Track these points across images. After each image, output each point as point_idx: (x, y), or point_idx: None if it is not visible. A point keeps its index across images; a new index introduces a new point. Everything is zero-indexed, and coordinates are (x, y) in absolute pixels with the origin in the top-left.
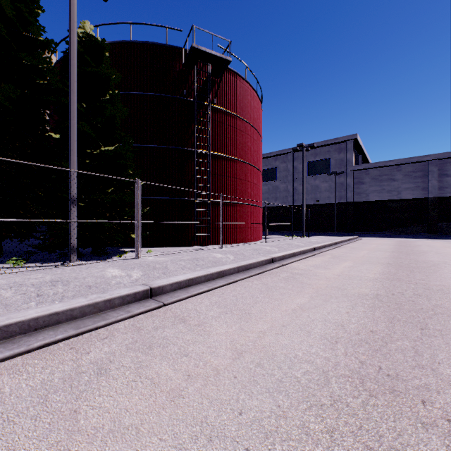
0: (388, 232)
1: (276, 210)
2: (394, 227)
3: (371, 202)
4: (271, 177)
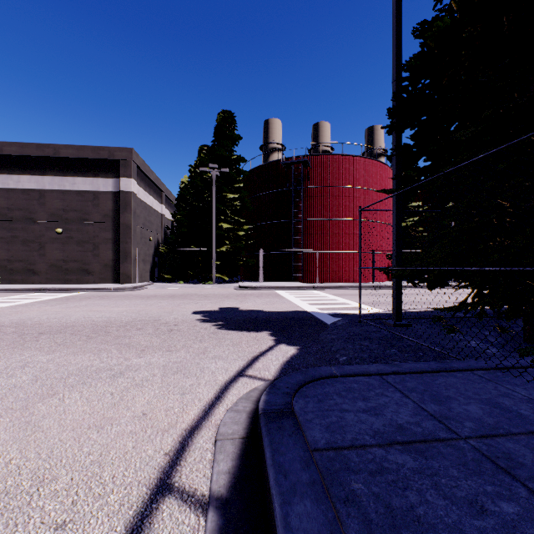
0: None
1: None
2: None
3: None
4: None
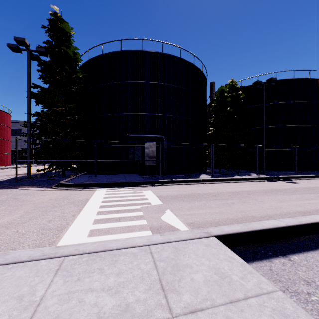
0: None
1: (22, 152)
2: None
3: None
4: (18, 133)
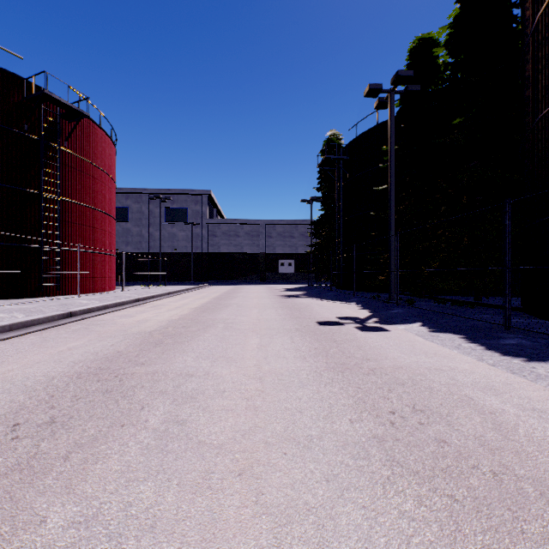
0: (235, 281)
1: (128, 256)
2: (240, 276)
3: (223, 254)
4: (121, 217)
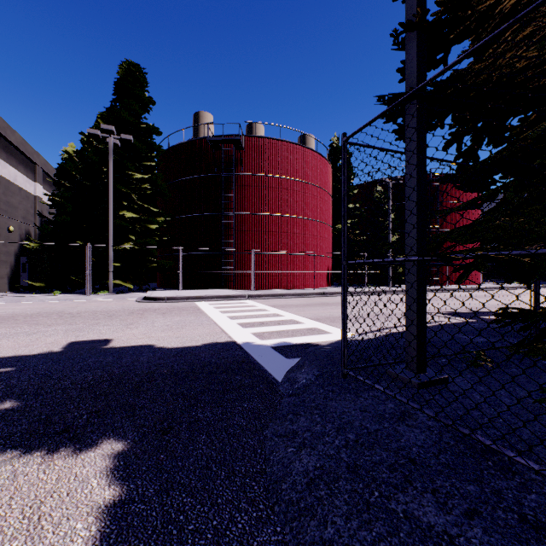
0: None
1: None
2: None
3: None
4: None
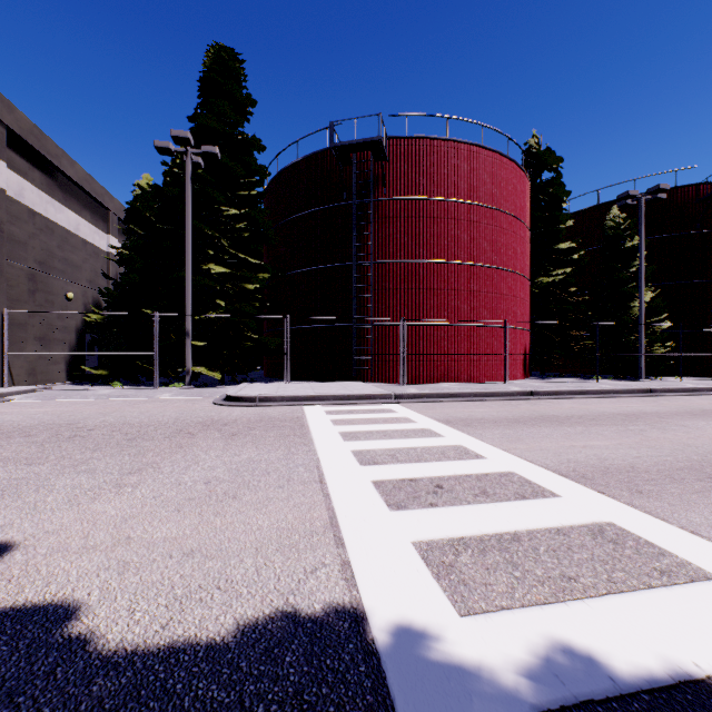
0: None
1: None
2: None
3: None
4: None
